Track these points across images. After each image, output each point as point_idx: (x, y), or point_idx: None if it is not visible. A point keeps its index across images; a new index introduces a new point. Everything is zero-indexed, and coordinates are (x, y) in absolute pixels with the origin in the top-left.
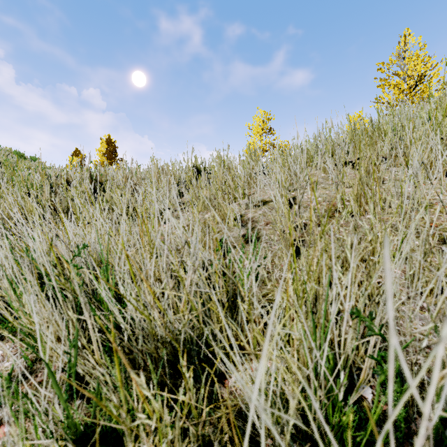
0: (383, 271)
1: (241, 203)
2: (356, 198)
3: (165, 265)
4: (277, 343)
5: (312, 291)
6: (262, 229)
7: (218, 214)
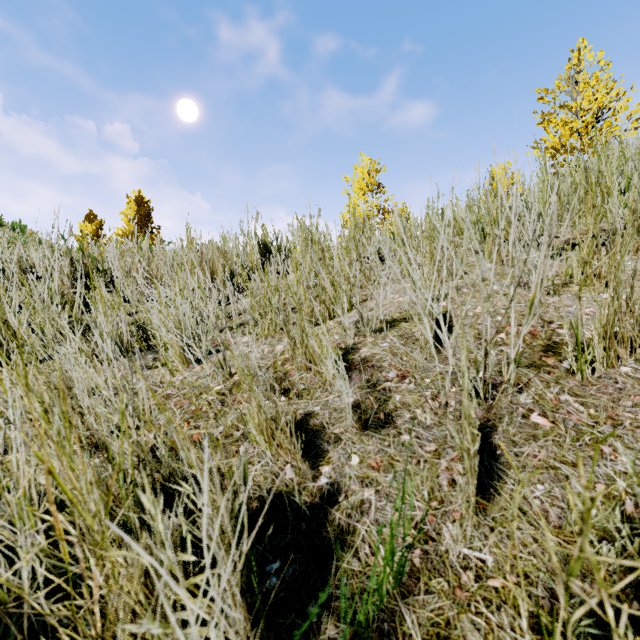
0: None
1: (346, 326)
2: (604, 331)
3: None
4: None
5: None
6: (395, 390)
7: (302, 354)
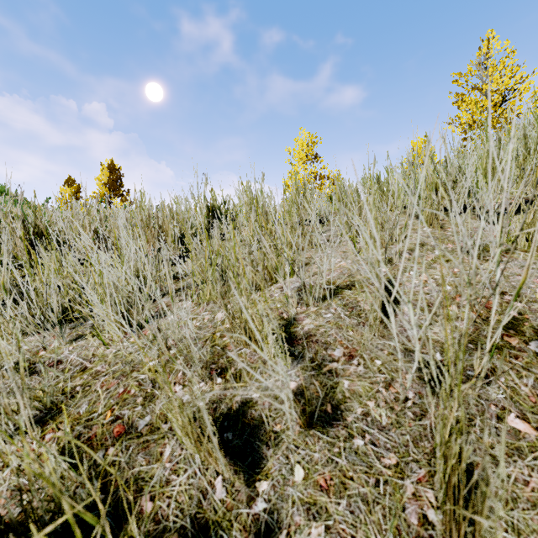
0: None
1: (288, 294)
2: None
3: None
4: None
5: None
6: (342, 374)
7: (241, 330)
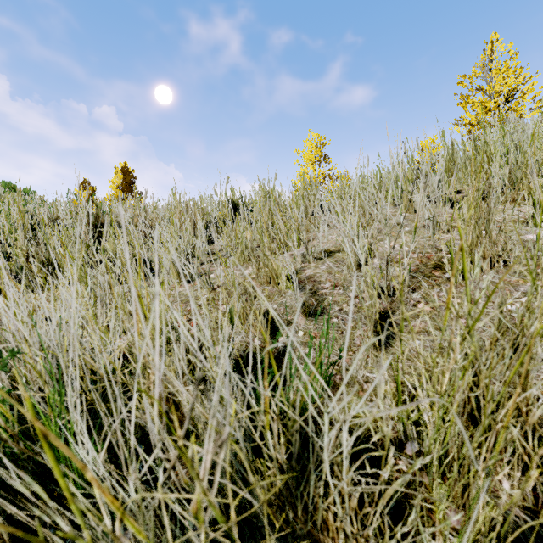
0: (537, 375)
1: (296, 254)
2: (470, 249)
3: (158, 420)
4: (384, 542)
5: (435, 423)
6: (329, 294)
7: (264, 272)
